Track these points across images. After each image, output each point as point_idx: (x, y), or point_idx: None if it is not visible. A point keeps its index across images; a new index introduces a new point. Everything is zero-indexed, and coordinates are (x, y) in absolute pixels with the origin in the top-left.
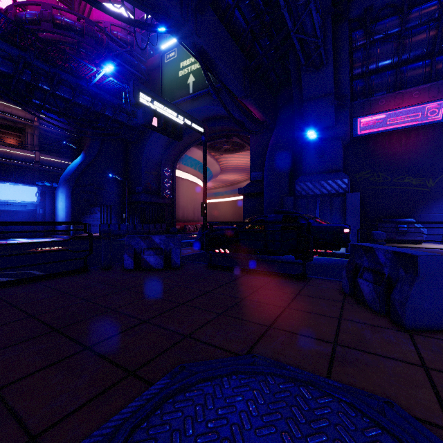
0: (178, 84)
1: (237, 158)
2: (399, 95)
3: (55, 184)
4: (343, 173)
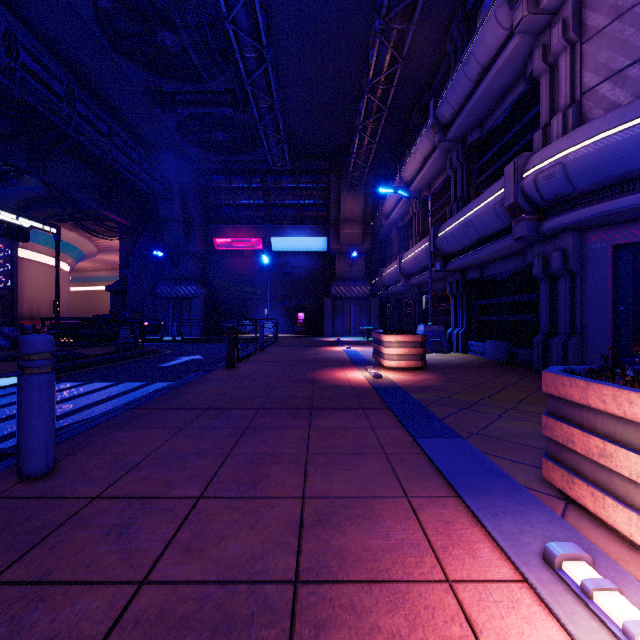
0: None
1: None
2: (237, 228)
3: None
4: (193, 282)
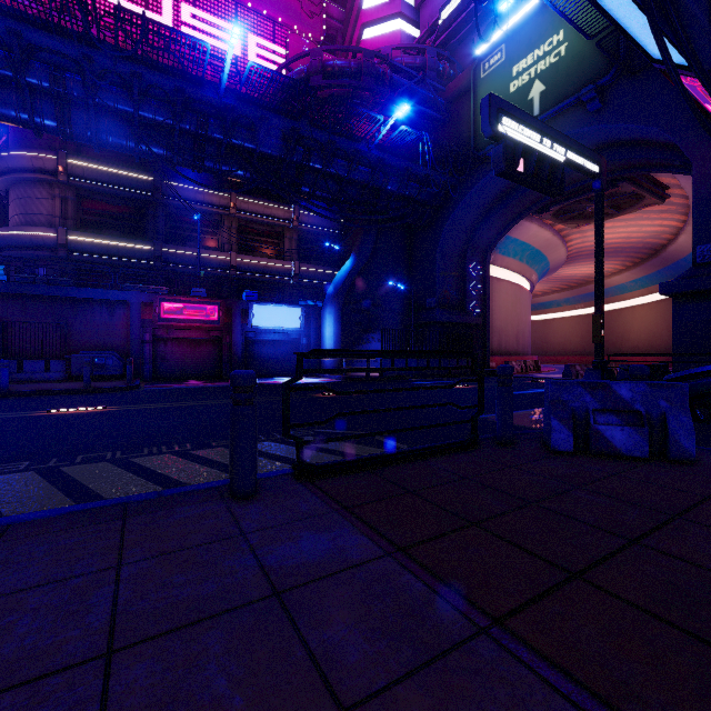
0: None
1: (609, 230)
2: None
3: (318, 303)
4: None
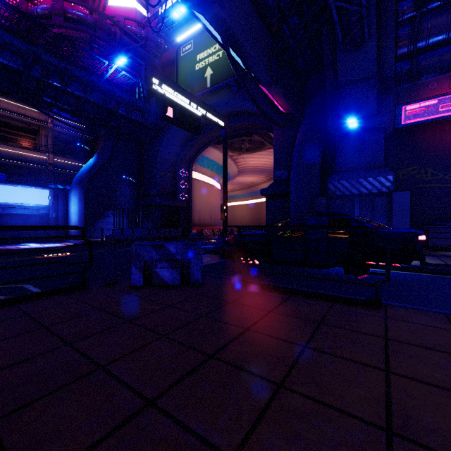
0: (195, 78)
1: (256, 159)
2: None
3: (68, 187)
4: (387, 169)
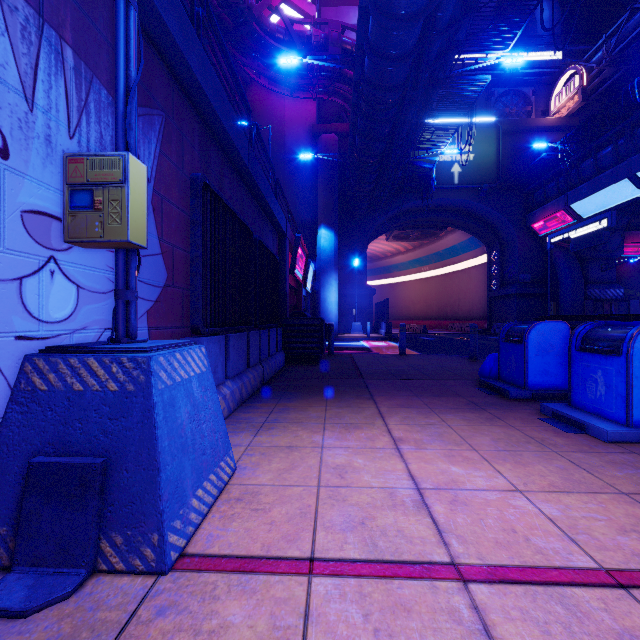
0: (438, 168)
1: (377, 244)
2: (631, 234)
3: None
4: (619, 285)
